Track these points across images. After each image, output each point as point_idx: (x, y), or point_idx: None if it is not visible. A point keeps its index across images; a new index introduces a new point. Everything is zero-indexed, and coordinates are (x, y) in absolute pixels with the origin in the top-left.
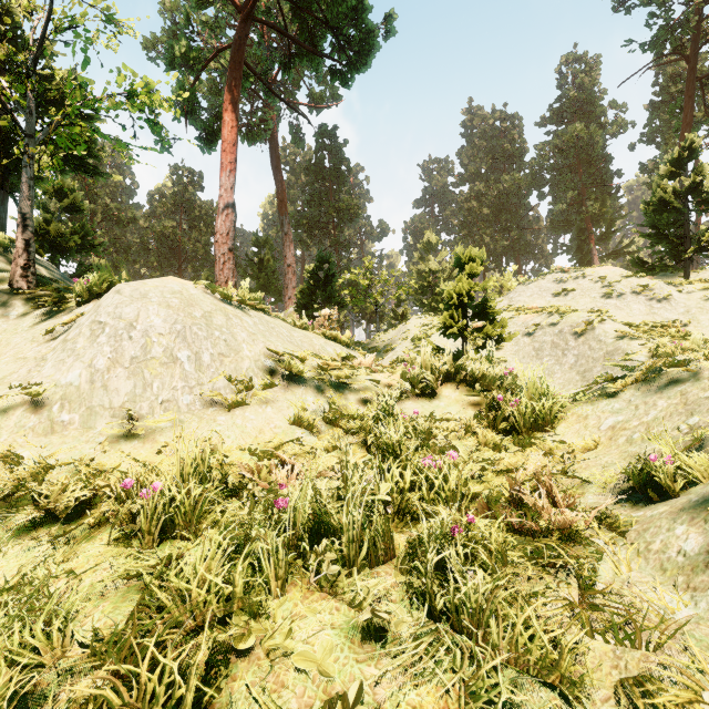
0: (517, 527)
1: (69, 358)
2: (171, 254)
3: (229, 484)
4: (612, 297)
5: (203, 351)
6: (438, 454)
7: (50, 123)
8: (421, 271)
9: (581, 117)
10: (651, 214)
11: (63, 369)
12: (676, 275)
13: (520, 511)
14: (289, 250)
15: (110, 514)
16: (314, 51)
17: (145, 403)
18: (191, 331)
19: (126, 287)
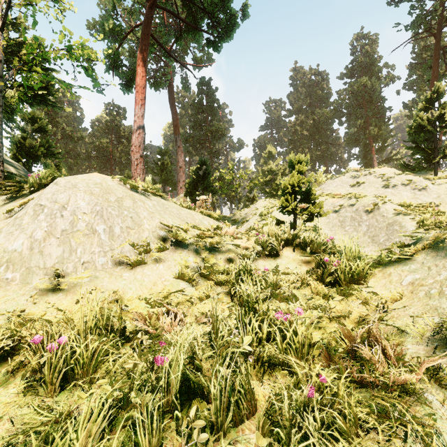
0: (358, 380)
1: (16, 231)
2: (105, 159)
3: (126, 330)
4: (389, 187)
5: (115, 225)
6: (283, 302)
7: (14, 68)
8: (264, 171)
9: (365, 73)
10: (413, 134)
11: (11, 239)
12: (427, 173)
13: (358, 363)
14: (181, 157)
15: (25, 361)
16: (196, 27)
17: (70, 264)
18: (106, 211)
19: (62, 180)
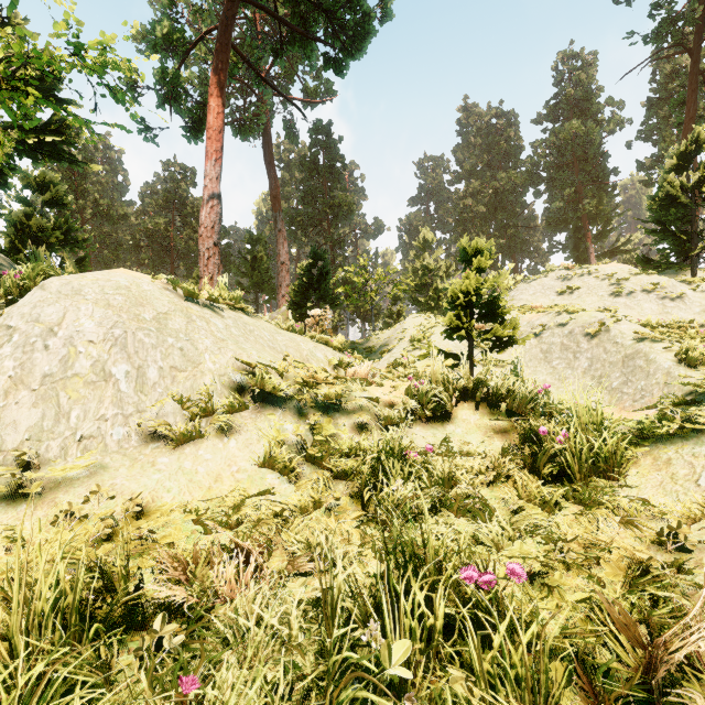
0: None
1: None
2: (163, 251)
3: (142, 595)
4: (621, 295)
5: (148, 365)
6: (464, 516)
7: None
8: (417, 270)
9: (577, 115)
10: (658, 209)
11: None
12: (679, 273)
13: None
14: (283, 248)
15: None
16: (306, 34)
17: (55, 441)
18: (134, 338)
19: (55, 281)
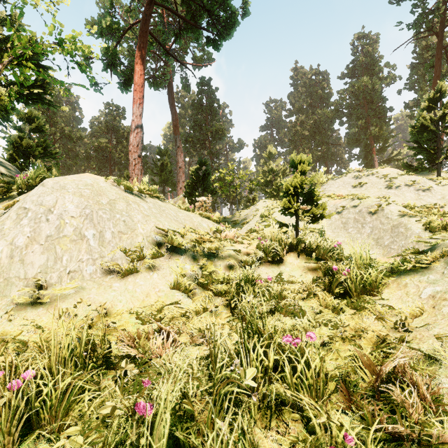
0: (389, 431)
1: None
2: (104, 160)
3: (111, 354)
4: (392, 188)
5: (106, 230)
6: (288, 316)
7: (2, 63)
8: (265, 171)
9: (366, 73)
10: (416, 134)
11: None
12: (430, 174)
13: (387, 407)
14: (180, 158)
15: None
16: (195, 25)
17: (55, 273)
18: (97, 215)
19: (49, 181)
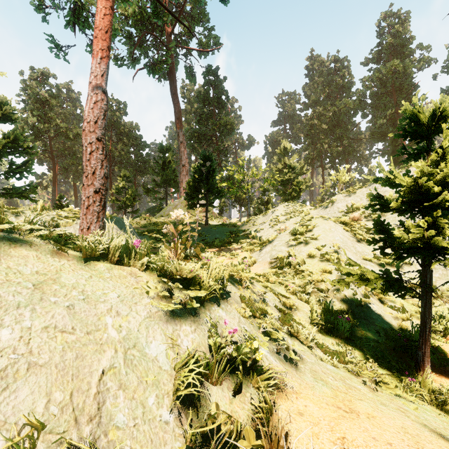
0: None
1: None
2: None
3: None
4: None
5: None
6: None
7: None
8: (279, 169)
9: (394, 58)
10: None
11: None
12: None
13: None
14: (183, 154)
15: None
16: None
17: None
18: None
19: None
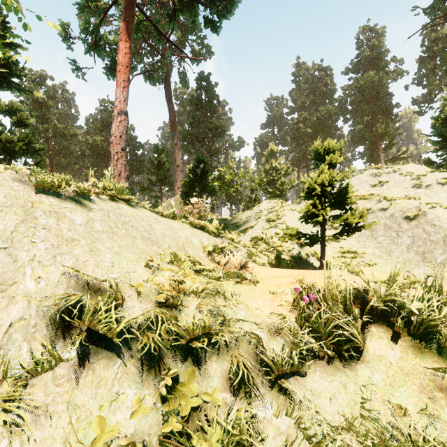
0: None
1: None
2: (100, 158)
3: None
4: (421, 187)
5: None
6: None
7: None
8: (266, 170)
9: (372, 68)
10: (440, 126)
11: None
12: None
13: None
14: (178, 155)
15: None
16: None
17: None
18: None
19: None
